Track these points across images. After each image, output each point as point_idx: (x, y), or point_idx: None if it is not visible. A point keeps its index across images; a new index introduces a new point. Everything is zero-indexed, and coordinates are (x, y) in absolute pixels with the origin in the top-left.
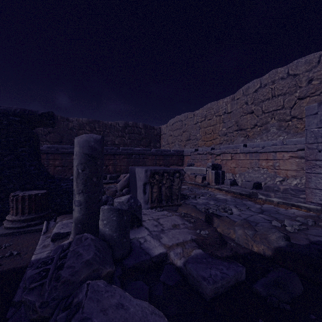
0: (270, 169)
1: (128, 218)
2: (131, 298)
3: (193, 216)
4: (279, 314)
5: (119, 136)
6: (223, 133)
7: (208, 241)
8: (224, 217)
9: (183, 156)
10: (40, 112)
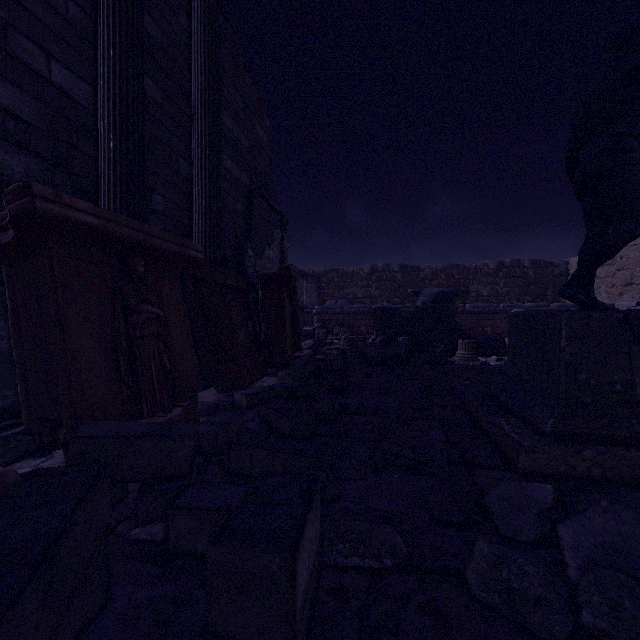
0: None
1: None
2: None
3: None
4: None
5: (489, 283)
6: None
7: None
8: None
9: None
10: (463, 289)
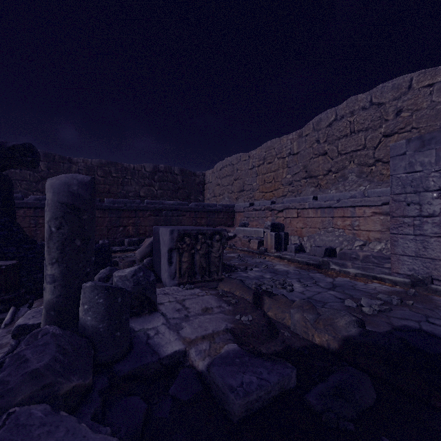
0: (348, 230)
1: (124, 299)
2: (87, 433)
3: (236, 295)
4: (338, 438)
5: (146, 184)
6: (288, 182)
7: (251, 331)
8: (279, 296)
9: (234, 213)
10: (11, 144)
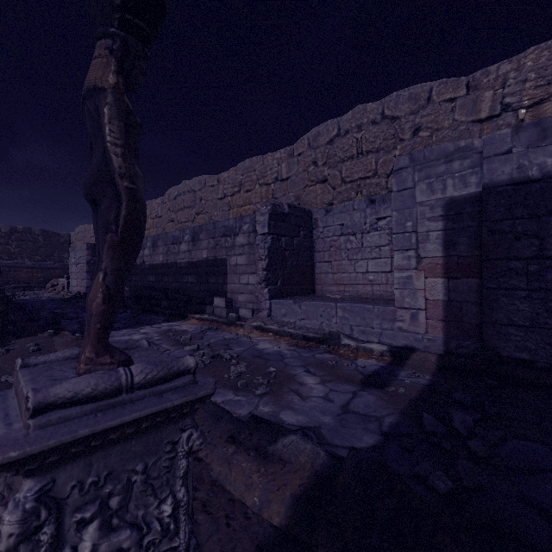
0: None
1: None
2: None
3: None
4: None
5: (2, 243)
6: None
7: None
8: None
9: None
10: None
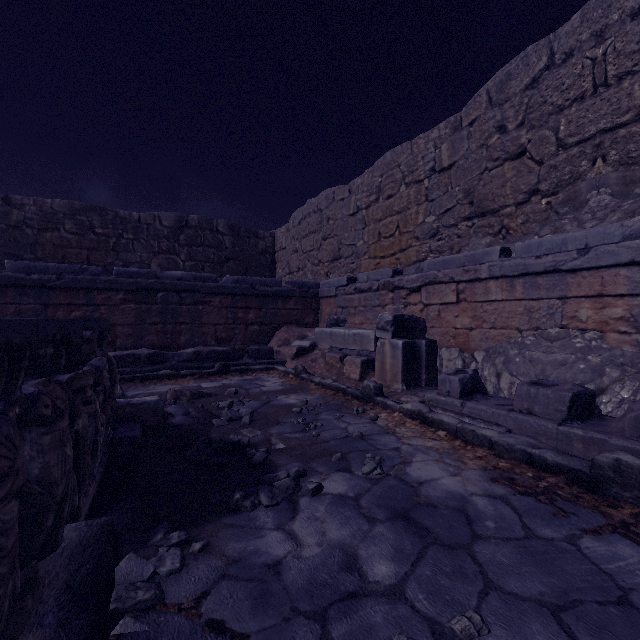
0: (618, 334)
1: None
2: None
3: None
4: None
5: (163, 250)
6: (428, 230)
7: None
8: None
9: (319, 300)
10: None
